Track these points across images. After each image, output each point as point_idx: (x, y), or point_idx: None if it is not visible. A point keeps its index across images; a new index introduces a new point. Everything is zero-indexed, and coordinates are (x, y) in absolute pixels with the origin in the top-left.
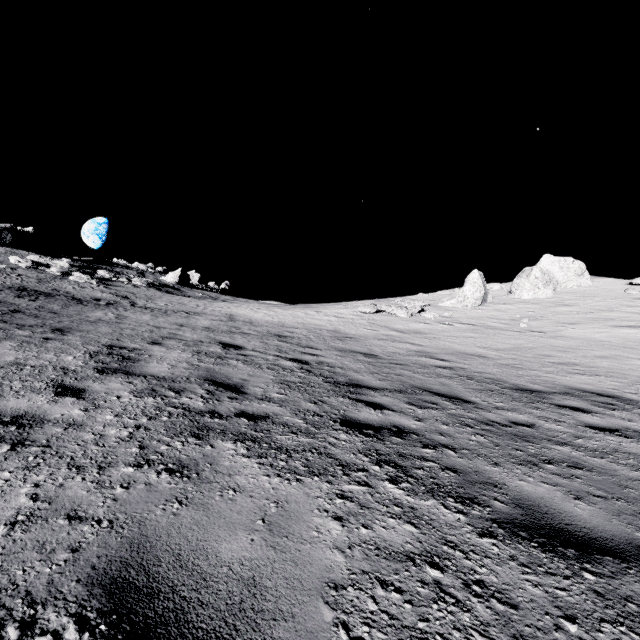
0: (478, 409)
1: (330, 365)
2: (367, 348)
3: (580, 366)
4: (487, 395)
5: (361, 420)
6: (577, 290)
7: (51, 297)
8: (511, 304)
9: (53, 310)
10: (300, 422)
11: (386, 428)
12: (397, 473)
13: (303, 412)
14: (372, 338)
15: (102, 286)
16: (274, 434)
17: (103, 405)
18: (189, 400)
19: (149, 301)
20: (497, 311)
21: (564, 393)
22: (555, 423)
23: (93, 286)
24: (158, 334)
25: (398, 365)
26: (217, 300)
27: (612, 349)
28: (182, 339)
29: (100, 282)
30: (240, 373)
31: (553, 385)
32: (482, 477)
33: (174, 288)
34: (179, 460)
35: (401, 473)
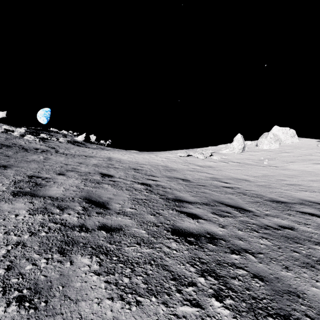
0: (256, 216)
1: (163, 187)
2: (183, 176)
3: (302, 186)
4: (257, 205)
5: (185, 229)
6: (291, 144)
7: (10, 147)
8: (257, 152)
9: (8, 155)
10: (143, 232)
11: (202, 235)
12: (219, 285)
13: (146, 223)
14: (186, 170)
15: (41, 142)
16: (123, 246)
17: (0, 223)
18: (68, 216)
19: (66, 150)
20: (251, 155)
21: (300, 203)
22: (305, 226)
23: (36, 142)
24: (65, 168)
25: (202, 186)
26: (104, 149)
27: (316, 176)
28: (78, 171)
29: (41, 140)
30: (108, 193)
31: (292, 198)
32: (284, 285)
33: (81, 143)
34: (36, 283)
35: (222, 285)
